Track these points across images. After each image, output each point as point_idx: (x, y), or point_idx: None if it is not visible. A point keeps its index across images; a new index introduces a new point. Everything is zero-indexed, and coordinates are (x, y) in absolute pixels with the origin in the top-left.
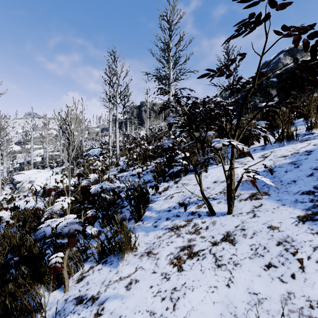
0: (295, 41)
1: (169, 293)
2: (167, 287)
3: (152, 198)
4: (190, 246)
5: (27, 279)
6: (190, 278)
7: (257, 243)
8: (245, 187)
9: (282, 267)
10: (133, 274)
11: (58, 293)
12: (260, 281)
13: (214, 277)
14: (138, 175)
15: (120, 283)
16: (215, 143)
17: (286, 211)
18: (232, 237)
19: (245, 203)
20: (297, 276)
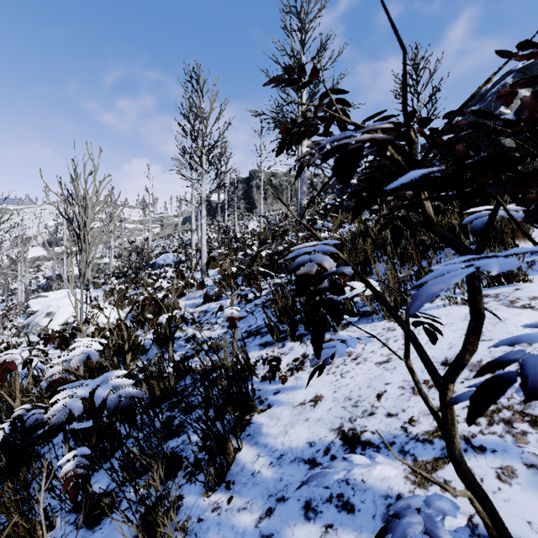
0: None
1: None
2: None
3: (262, 391)
4: None
5: None
6: None
7: None
8: None
9: None
10: None
11: None
12: None
13: None
14: (230, 325)
15: None
16: None
17: None
18: None
19: None
20: None
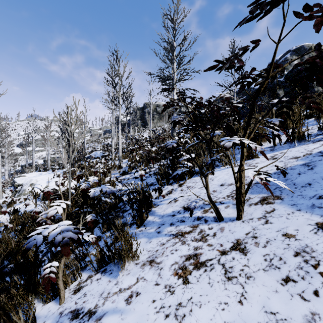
0: (317, 26)
1: (174, 309)
2: (171, 302)
3: (155, 202)
4: (196, 254)
5: (20, 290)
6: (196, 291)
7: (272, 253)
8: (254, 190)
9: (303, 282)
10: (134, 286)
11: (53, 305)
12: (277, 298)
13: (224, 291)
14: (141, 178)
15: (120, 296)
16: (224, 142)
17: (302, 217)
18: (242, 245)
19: (256, 208)
20: (321, 293)
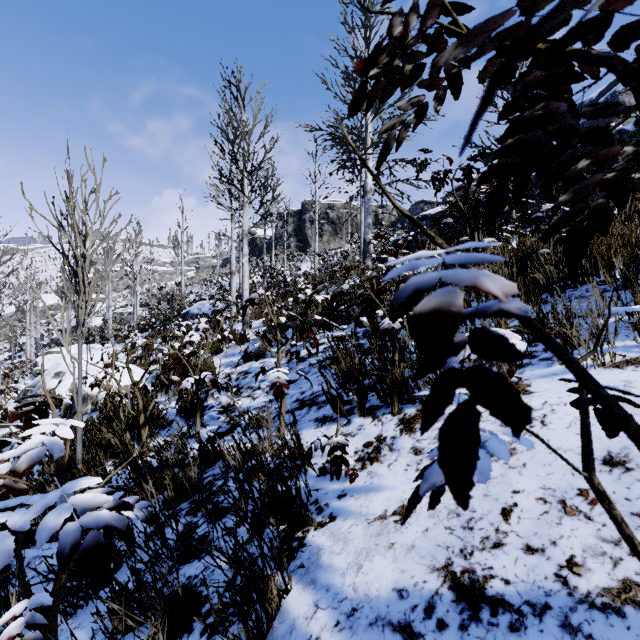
0: None
1: None
2: None
3: (320, 492)
4: None
5: None
6: None
7: None
8: None
9: None
10: None
11: None
12: None
13: None
14: (276, 394)
15: None
16: None
17: None
18: None
19: None
20: None
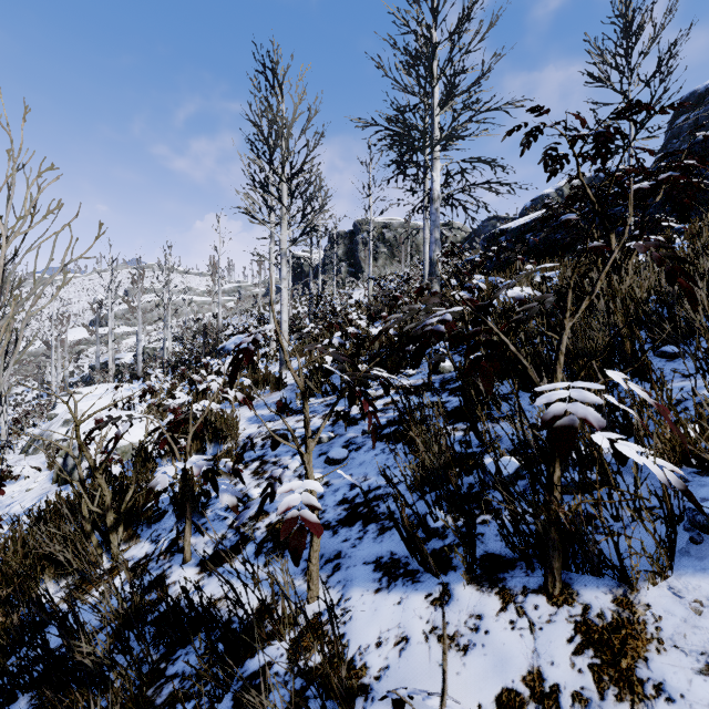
0: None
1: None
2: None
3: None
4: None
5: None
6: None
7: None
8: None
9: None
10: None
11: None
12: None
13: None
14: (293, 547)
15: None
16: None
17: None
18: None
19: None
20: None
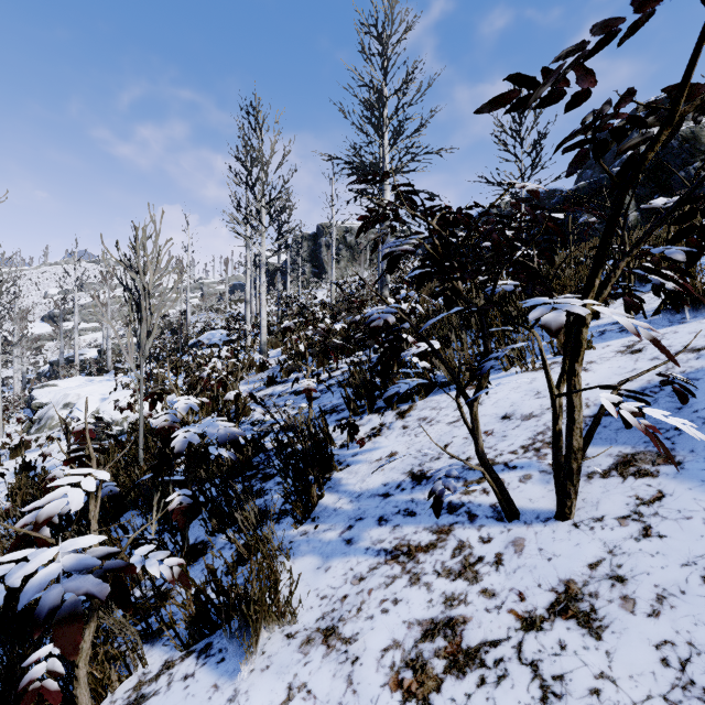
0: None
1: None
2: None
3: (341, 456)
4: (451, 622)
5: None
6: None
7: (681, 638)
8: (595, 436)
9: None
10: None
11: None
12: None
13: None
14: (307, 396)
15: None
16: (541, 312)
17: None
18: (585, 603)
19: (607, 488)
20: None
